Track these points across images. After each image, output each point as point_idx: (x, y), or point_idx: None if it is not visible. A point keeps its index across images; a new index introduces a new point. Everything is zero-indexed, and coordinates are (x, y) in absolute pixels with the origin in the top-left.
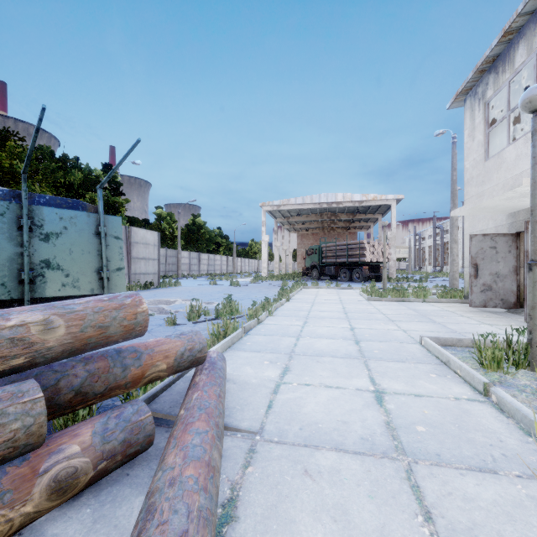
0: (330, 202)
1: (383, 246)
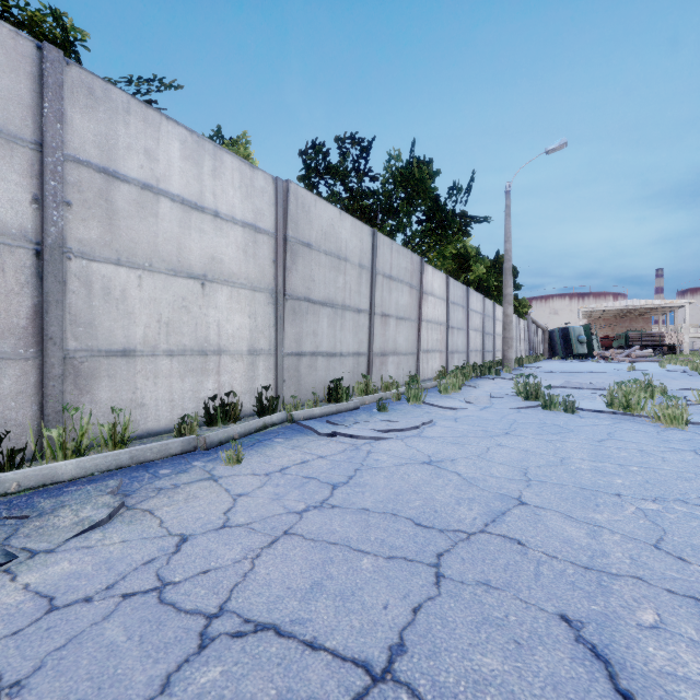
0: (634, 305)
1: (677, 339)
